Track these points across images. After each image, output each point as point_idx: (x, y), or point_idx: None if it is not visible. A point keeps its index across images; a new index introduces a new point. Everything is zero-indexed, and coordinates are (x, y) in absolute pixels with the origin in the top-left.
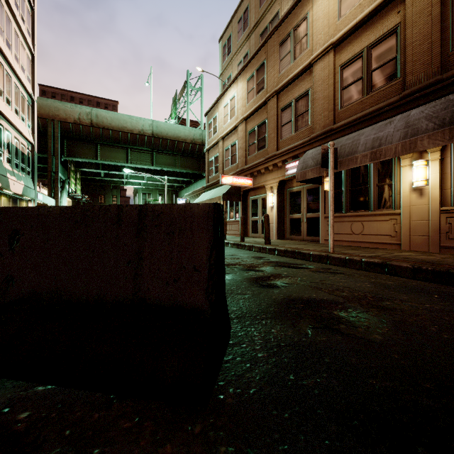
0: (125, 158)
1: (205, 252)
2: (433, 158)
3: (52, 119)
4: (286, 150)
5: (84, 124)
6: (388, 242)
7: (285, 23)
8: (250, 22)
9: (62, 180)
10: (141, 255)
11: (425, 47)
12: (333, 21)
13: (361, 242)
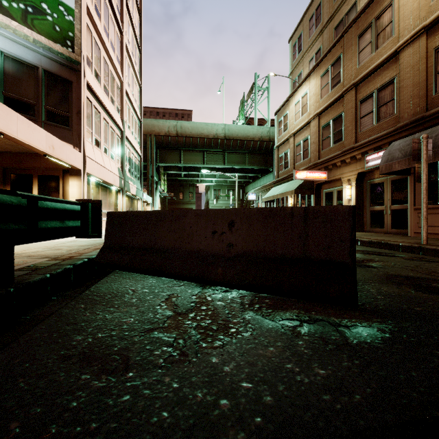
0: (202, 160)
1: (347, 232)
2: None
3: (150, 134)
4: (366, 142)
5: (172, 135)
6: None
7: (365, 14)
8: (322, 17)
9: (155, 182)
10: (307, 233)
11: None
12: (425, 3)
13: None
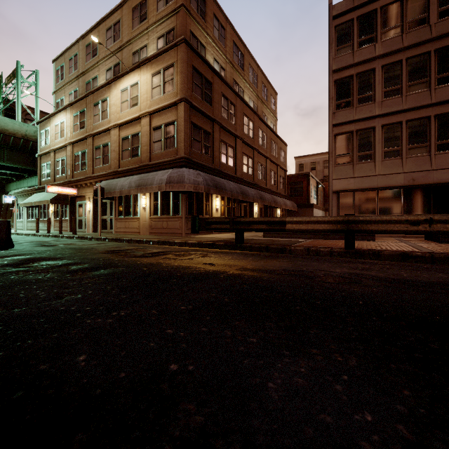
0: None
1: (5, 229)
2: (148, 196)
3: None
4: (97, 175)
5: None
6: (136, 231)
7: (97, 93)
8: (79, 67)
9: None
10: None
11: (146, 147)
12: (118, 112)
13: (128, 232)
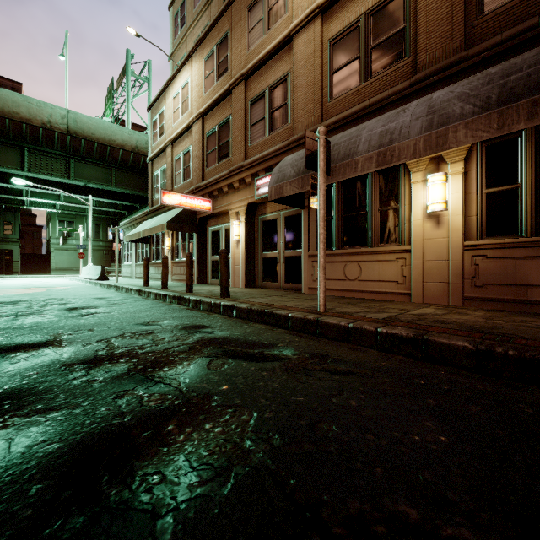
0: (18, 162)
1: None
2: (455, 171)
3: None
4: (257, 160)
5: None
6: (394, 291)
7: None
8: None
9: None
10: None
11: (443, 12)
12: None
13: (358, 292)
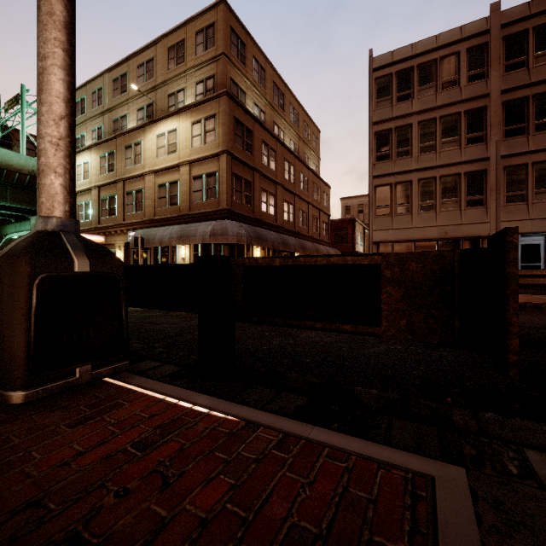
0: None
1: None
2: (187, 246)
3: None
4: (129, 223)
5: None
6: None
7: (129, 136)
8: (104, 102)
9: None
10: None
11: (185, 197)
12: (154, 157)
13: None
